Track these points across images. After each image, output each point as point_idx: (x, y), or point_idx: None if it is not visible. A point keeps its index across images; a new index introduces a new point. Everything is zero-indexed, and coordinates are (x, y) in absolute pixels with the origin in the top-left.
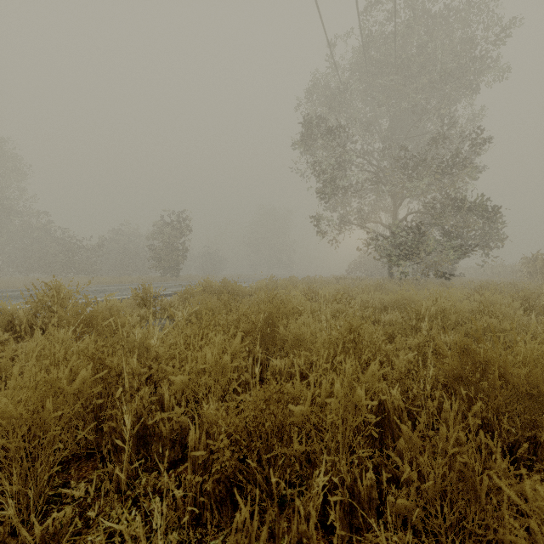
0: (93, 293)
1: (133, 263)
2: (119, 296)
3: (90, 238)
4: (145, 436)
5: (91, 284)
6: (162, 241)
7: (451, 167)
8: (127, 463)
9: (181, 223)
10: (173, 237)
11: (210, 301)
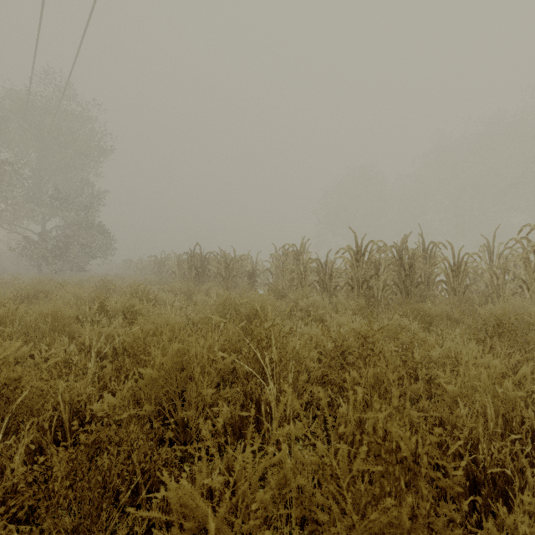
0: None
1: None
2: None
3: None
4: None
5: None
6: None
7: (88, 210)
8: None
9: None
10: None
11: None
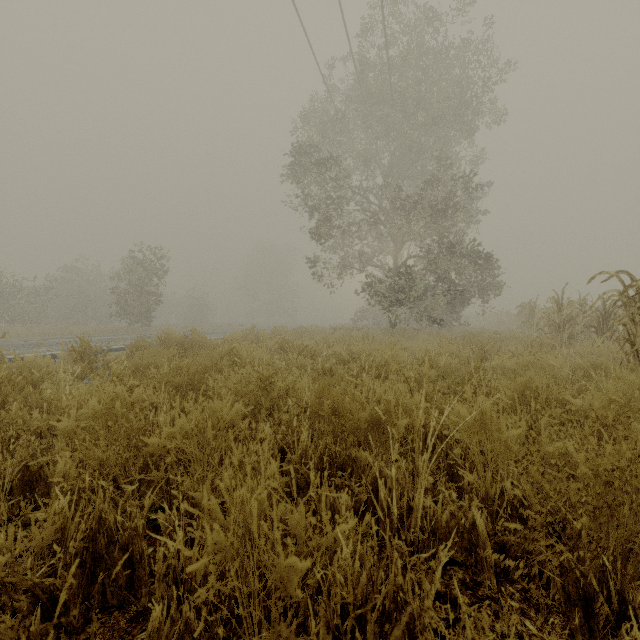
0: (25, 348)
1: (91, 310)
2: (58, 350)
3: (30, 277)
4: (32, 481)
5: (29, 336)
6: (128, 283)
7: (445, 211)
8: (4, 501)
9: (153, 261)
10: (142, 278)
11: (157, 355)
